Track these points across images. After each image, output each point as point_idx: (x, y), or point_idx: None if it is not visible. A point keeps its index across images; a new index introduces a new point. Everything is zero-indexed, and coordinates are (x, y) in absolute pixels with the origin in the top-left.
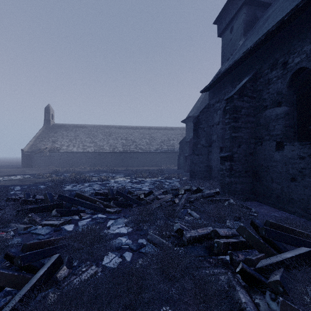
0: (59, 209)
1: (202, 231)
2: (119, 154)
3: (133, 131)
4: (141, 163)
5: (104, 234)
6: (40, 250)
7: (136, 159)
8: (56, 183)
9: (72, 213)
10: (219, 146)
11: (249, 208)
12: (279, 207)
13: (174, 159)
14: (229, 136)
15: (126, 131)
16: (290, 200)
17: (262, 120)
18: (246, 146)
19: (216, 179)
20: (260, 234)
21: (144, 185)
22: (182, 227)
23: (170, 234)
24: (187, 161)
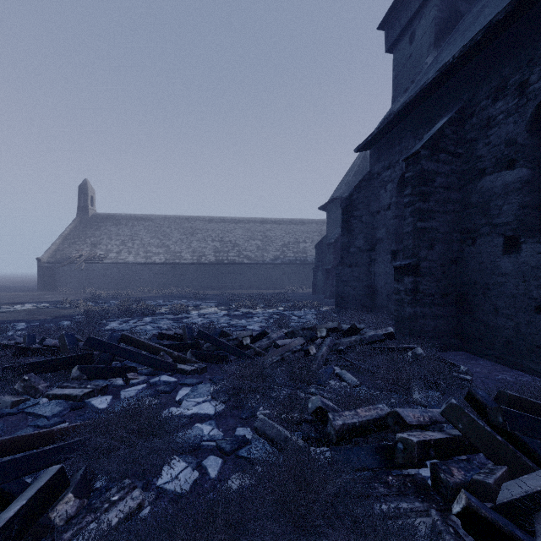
0: (85, 365)
1: (368, 413)
2: (209, 267)
3: (234, 227)
4: (247, 282)
5: (166, 419)
6: (21, 457)
7: (239, 276)
8: (92, 317)
9: (111, 372)
10: (390, 248)
11: (455, 364)
12: (511, 363)
13: (306, 276)
14: (412, 228)
15: (222, 226)
16: (535, 349)
17: (476, 196)
18: (444, 247)
19: (384, 309)
20: (492, 421)
21: (251, 322)
22: (325, 405)
23: (300, 418)
24: (330, 278)
